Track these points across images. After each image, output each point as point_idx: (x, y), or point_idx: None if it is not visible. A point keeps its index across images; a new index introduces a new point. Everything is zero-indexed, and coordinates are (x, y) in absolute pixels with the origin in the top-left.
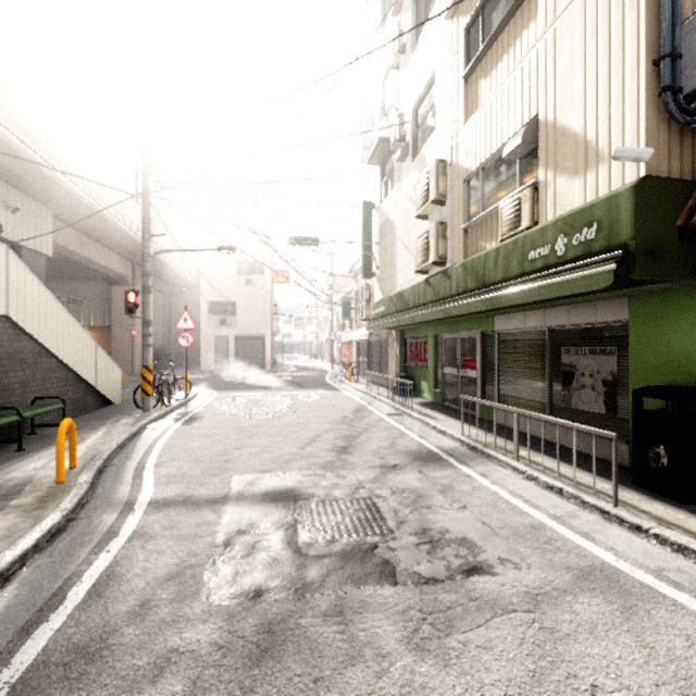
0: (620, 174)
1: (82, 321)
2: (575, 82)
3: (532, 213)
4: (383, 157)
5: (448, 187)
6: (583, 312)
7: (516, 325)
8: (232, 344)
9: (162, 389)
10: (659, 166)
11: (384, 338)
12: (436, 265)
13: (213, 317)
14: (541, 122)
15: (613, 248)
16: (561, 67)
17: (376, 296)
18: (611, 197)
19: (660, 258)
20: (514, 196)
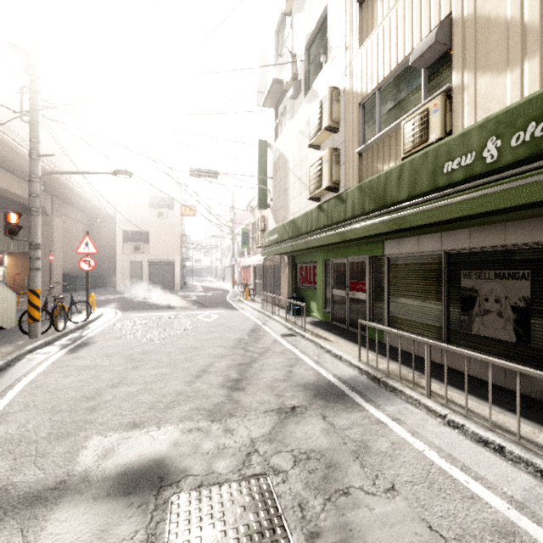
0: None
1: (1, 247)
2: None
3: (444, 123)
4: (276, 99)
5: (341, 114)
6: (489, 234)
7: (408, 249)
8: (145, 268)
9: (53, 314)
10: None
11: (277, 263)
12: (330, 191)
13: (128, 244)
14: (455, 20)
15: None
16: None
17: (270, 225)
18: None
19: None
20: (421, 107)
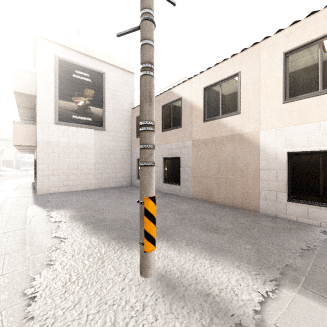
0: None
1: None
2: None
3: None
4: None
5: None
6: None
7: None
8: (1, 162)
9: None
10: None
11: None
12: None
13: None
14: None
15: None
16: None
17: None
18: None
19: None
20: None
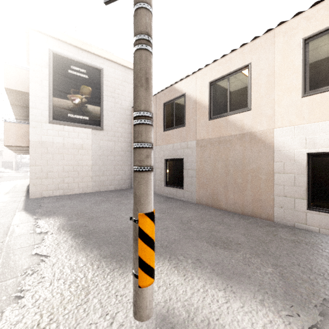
0: None
1: None
2: None
3: None
4: None
5: None
6: None
7: None
8: (1, 163)
9: None
10: None
11: None
12: None
13: None
14: None
15: None
16: None
17: None
18: None
19: None
20: None
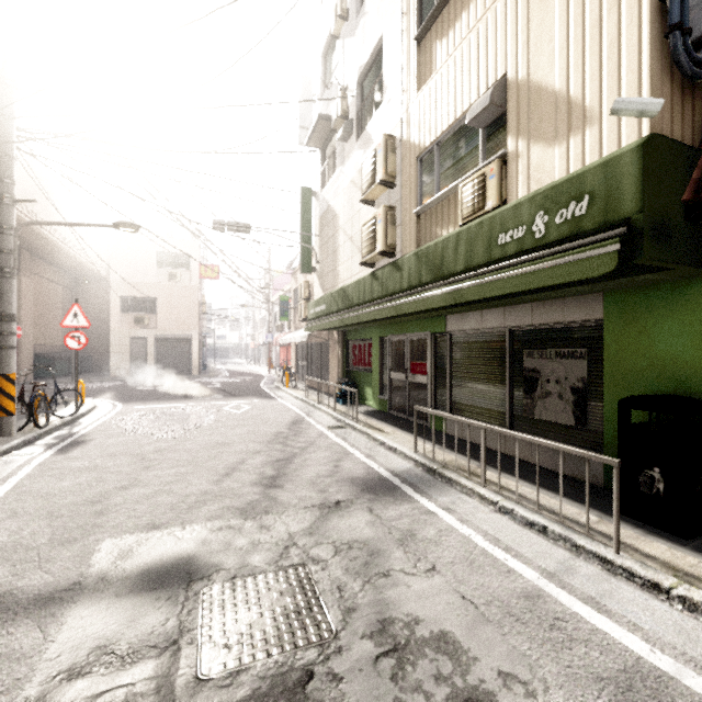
0: (615, 136)
1: None
2: (555, 28)
3: (500, 191)
4: (324, 138)
5: (398, 167)
6: (550, 310)
7: (471, 325)
8: (151, 346)
9: (33, 405)
10: (662, 127)
11: (325, 340)
12: (384, 256)
13: (128, 314)
14: (510, 82)
15: (611, 225)
16: (537, 14)
17: (316, 293)
18: (609, 161)
19: (668, 238)
20: (478, 171)
